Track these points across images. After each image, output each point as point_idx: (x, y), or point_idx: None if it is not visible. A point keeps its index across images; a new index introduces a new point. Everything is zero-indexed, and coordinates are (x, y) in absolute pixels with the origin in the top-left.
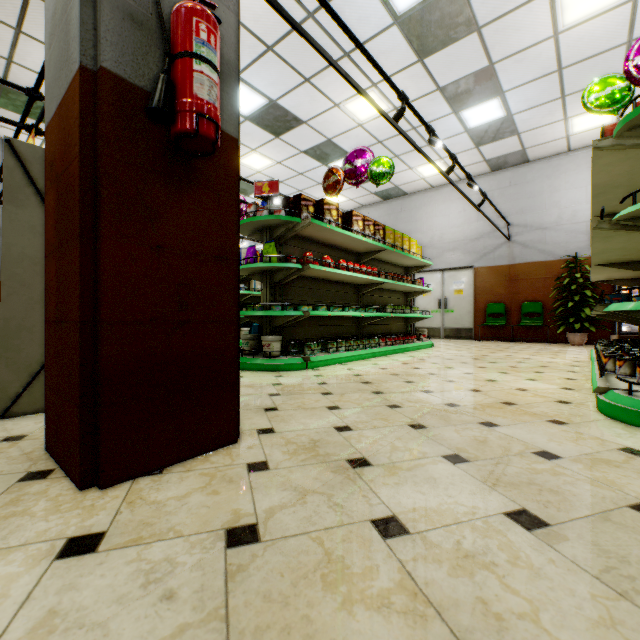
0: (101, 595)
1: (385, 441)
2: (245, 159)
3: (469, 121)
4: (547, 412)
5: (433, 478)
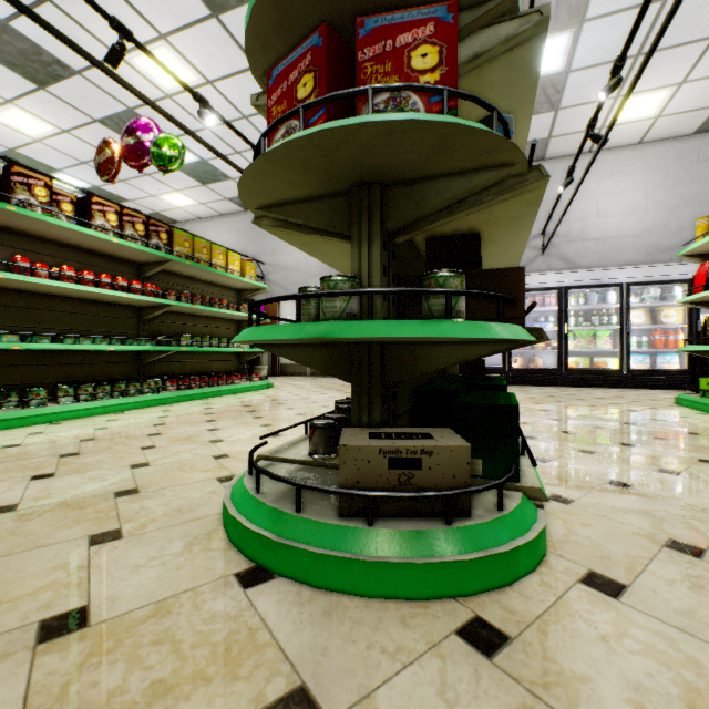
0: None
1: None
2: (2, 114)
3: None
4: (148, 508)
5: None
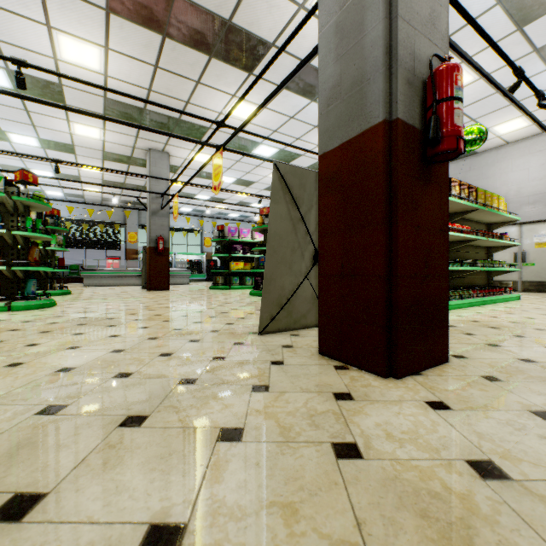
0: (495, 430)
1: None
2: None
3: None
4: None
5: None
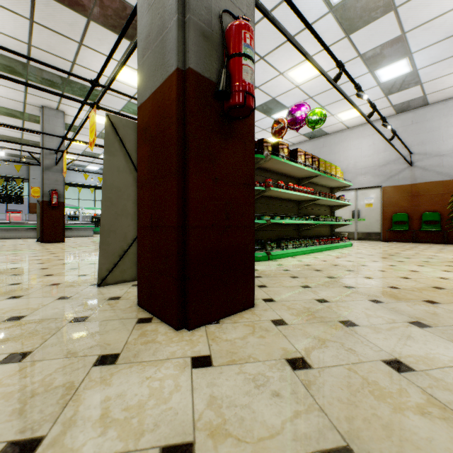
0: (234, 390)
1: (358, 310)
2: None
3: (381, 77)
4: None
5: (410, 336)
